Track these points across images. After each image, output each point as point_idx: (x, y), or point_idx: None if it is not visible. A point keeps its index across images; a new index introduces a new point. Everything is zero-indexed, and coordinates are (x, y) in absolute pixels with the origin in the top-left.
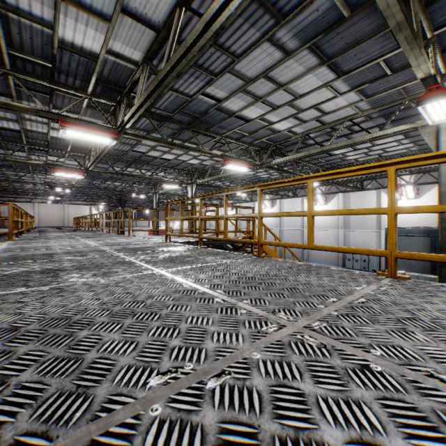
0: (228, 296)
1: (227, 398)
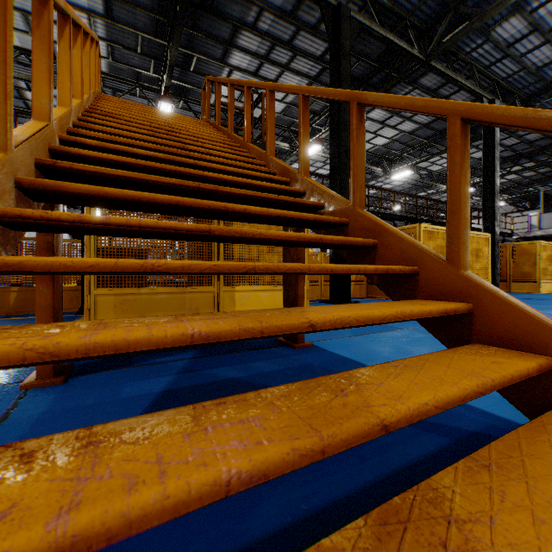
0: None
1: None
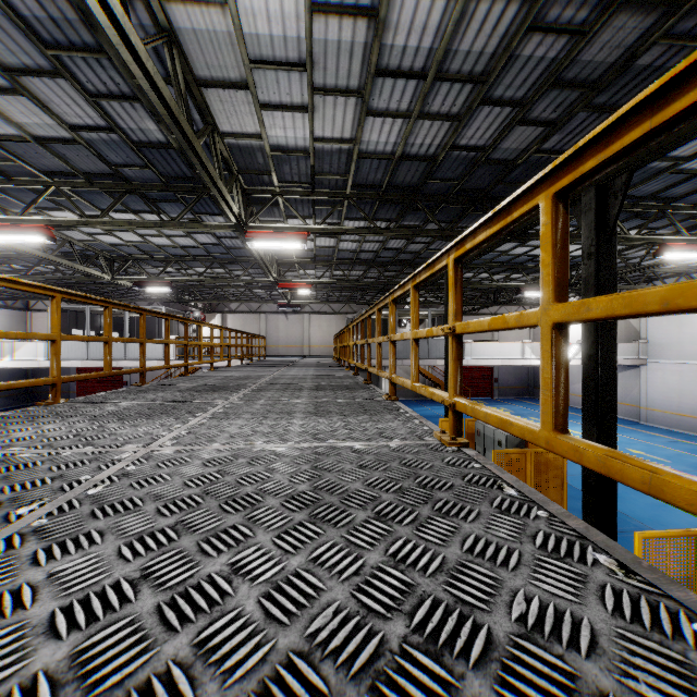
0: (64, 492)
1: (261, 439)
